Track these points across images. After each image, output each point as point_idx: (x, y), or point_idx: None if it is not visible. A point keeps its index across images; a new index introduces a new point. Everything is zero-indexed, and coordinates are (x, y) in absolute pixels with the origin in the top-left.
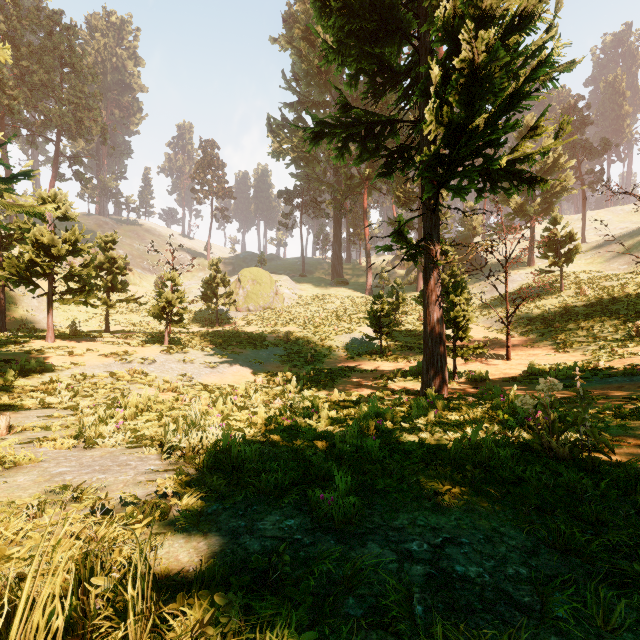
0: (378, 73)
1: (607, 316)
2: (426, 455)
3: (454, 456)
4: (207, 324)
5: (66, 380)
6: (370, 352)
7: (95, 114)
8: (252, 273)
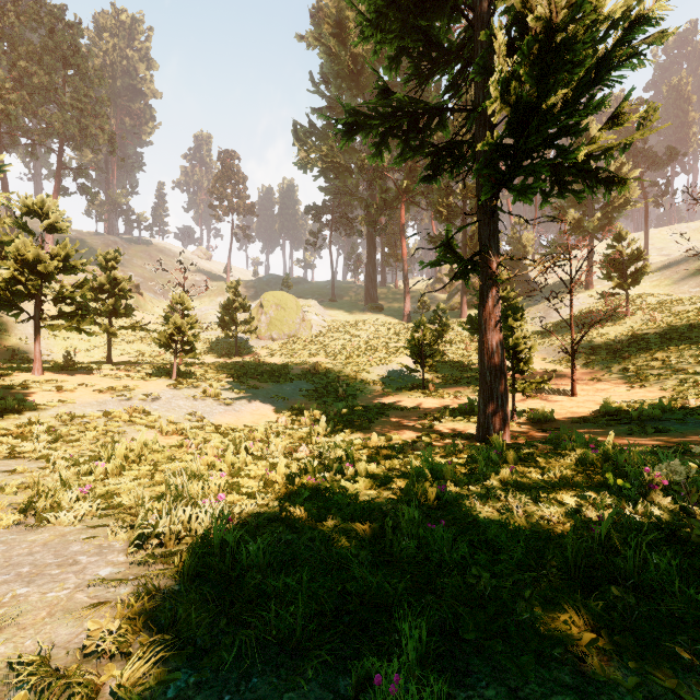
0: (425, 50)
1: (685, 345)
2: (526, 553)
3: (574, 558)
4: (225, 354)
5: (49, 421)
6: (410, 386)
7: (102, 121)
8: (276, 297)
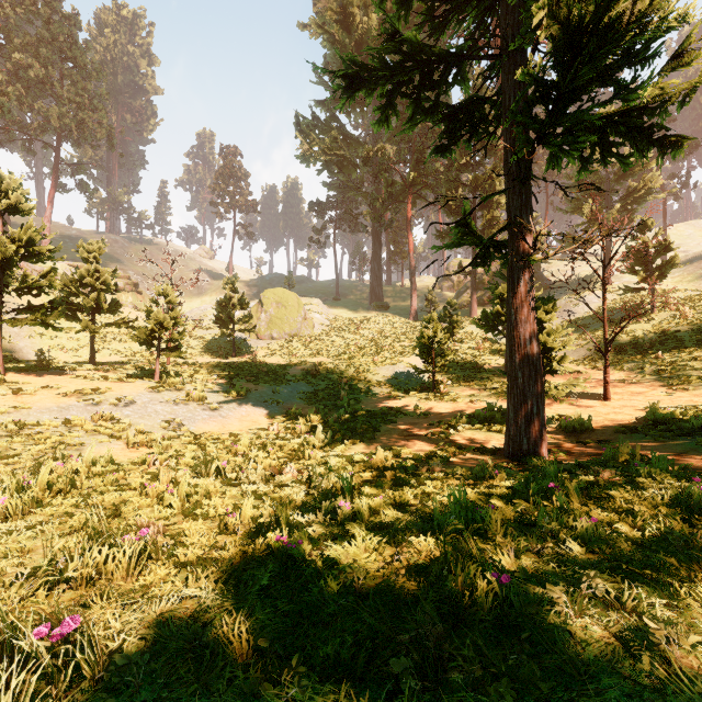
0: None
1: None
2: None
3: None
4: (222, 354)
5: None
6: (419, 389)
7: (100, 115)
8: (276, 294)
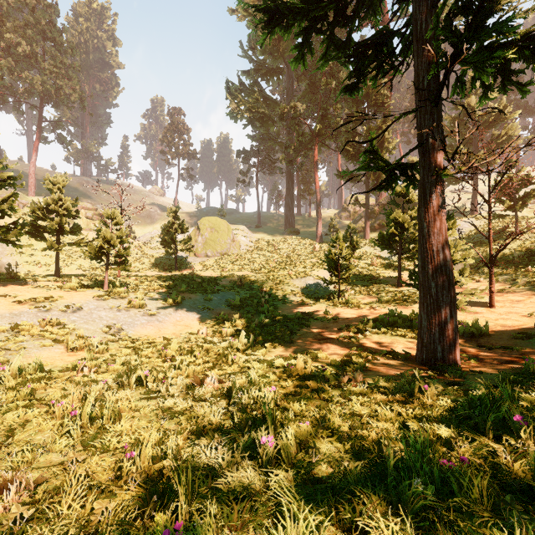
0: None
1: None
2: None
3: None
4: (166, 269)
5: None
6: (327, 297)
7: (74, 83)
8: (210, 221)
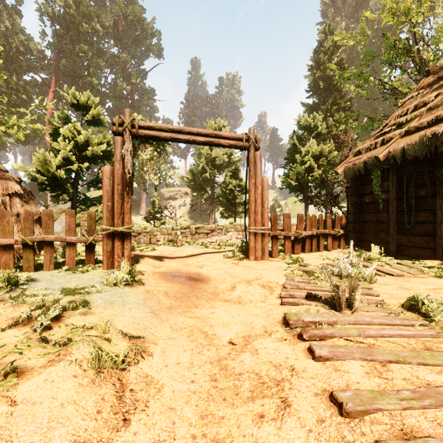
0: None
1: None
2: None
3: None
4: None
5: None
6: None
7: None
8: (292, 200)
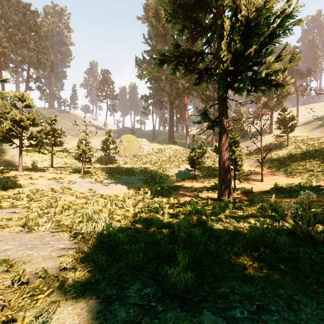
0: (194, 27)
1: (313, 159)
2: (231, 238)
3: (249, 239)
4: (104, 163)
5: (27, 192)
6: (189, 178)
7: (47, 56)
8: (127, 137)
